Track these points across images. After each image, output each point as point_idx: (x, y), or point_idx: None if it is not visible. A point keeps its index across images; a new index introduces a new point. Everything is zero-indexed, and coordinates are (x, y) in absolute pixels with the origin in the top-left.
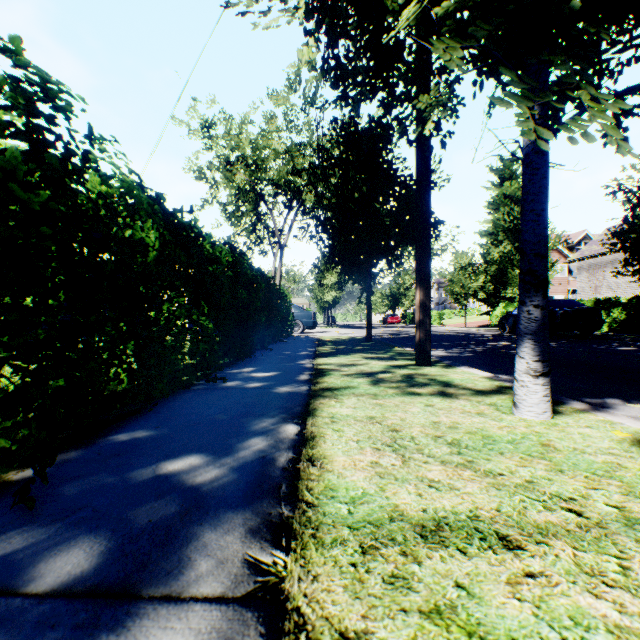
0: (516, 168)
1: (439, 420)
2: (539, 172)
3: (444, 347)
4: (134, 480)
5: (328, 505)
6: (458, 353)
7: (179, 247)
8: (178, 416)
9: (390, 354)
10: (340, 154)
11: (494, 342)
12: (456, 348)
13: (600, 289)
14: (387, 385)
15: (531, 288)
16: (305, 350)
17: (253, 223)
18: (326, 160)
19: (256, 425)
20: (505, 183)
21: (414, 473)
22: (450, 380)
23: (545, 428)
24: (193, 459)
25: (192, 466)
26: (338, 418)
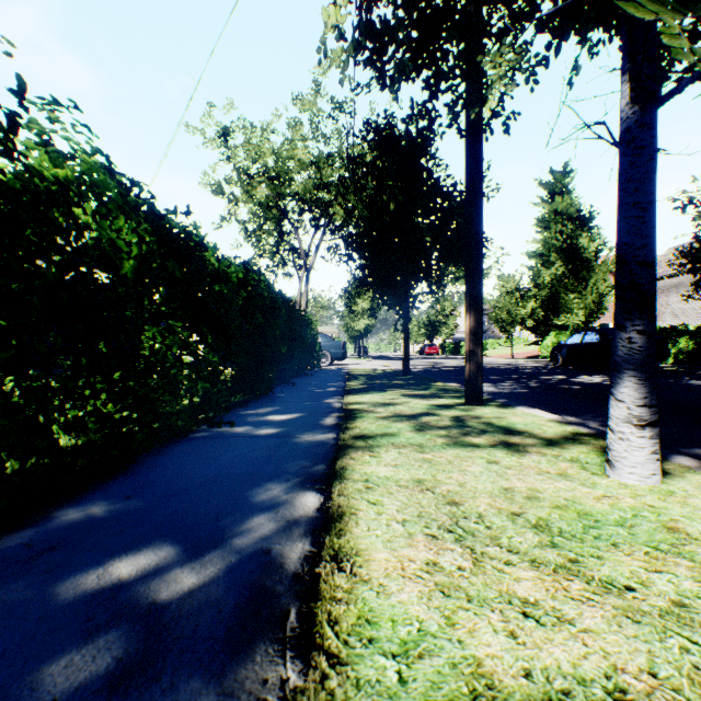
0: (568, 182)
1: (511, 486)
2: (645, 151)
3: (492, 381)
4: (60, 600)
5: (364, 661)
6: (510, 389)
7: (173, 259)
8: (161, 479)
9: (432, 390)
10: (373, 161)
11: (548, 376)
12: (506, 383)
13: (663, 316)
14: (434, 432)
15: (634, 308)
16: (333, 385)
17: (276, 243)
18: (357, 168)
19: (263, 494)
20: (556, 198)
21: (495, 586)
22: (511, 425)
23: (660, 499)
24: (163, 556)
25: (158, 570)
26: (375, 482)
